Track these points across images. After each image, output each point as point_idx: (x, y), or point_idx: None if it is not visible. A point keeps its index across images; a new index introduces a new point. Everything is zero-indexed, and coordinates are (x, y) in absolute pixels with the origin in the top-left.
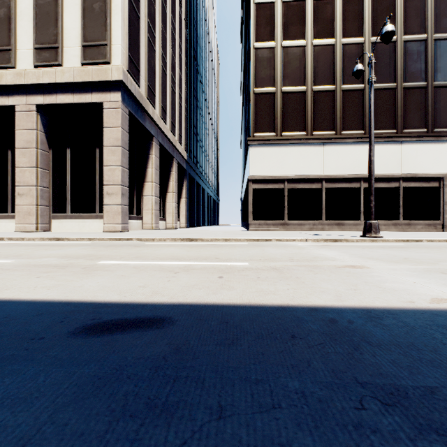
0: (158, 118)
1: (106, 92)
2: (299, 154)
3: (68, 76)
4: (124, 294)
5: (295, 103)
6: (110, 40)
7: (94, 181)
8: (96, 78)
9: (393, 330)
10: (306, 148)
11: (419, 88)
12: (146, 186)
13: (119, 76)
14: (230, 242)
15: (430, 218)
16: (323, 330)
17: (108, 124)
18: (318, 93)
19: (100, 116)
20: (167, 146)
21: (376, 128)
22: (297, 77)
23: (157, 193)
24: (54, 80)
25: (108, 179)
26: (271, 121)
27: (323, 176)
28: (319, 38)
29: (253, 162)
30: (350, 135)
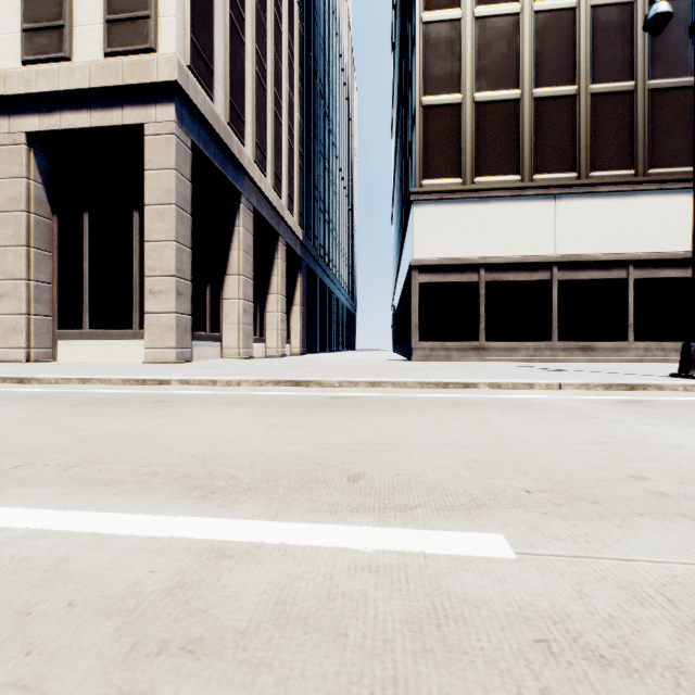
0: (249, 162)
1: (148, 105)
2: (508, 216)
3: (81, 77)
4: None
5: (499, 122)
6: (154, 8)
7: (131, 272)
8: (129, 79)
9: None
10: (520, 205)
11: None
12: (228, 282)
13: (170, 73)
14: (384, 388)
15: None
16: None
17: (152, 164)
18: (543, 102)
19: (142, 153)
20: (267, 214)
21: (658, 165)
22: (504, 73)
23: (248, 294)
24: (57, 86)
25: (152, 265)
26: (453, 156)
27: (555, 257)
28: None
29: (421, 233)
30: (608, 178)
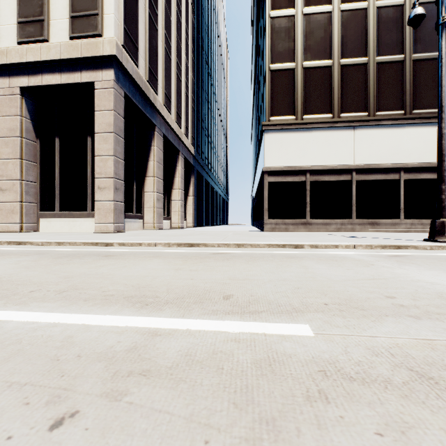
0: (160, 105)
1: (97, 70)
2: (324, 140)
3: (55, 52)
4: None
5: (318, 80)
6: (101, 8)
7: (86, 175)
8: (85, 53)
9: None
10: (332, 133)
11: None
12: (147, 182)
13: (111, 50)
14: (245, 248)
15: None
16: None
17: (100, 107)
18: (346, 68)
19: (93, 100)
20: (171, 138)
21: (419, 107)
22: (322, 50)
23: (160, 189)
24: (39, 58)
25: (100, 171)
26: (290, 102)
27: (354, 166)
28: (348, 1)
29: (269, 151)
30: (387, 116)
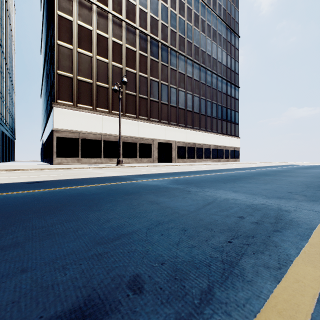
0: None
1: None
2: (89, 119)
3: None
4: (23, 181)
5: (86, 88)
6: None
7: None
8: None
9: (97, 178)
10: (92, 116)
11: (145, 98)
12: None
13: None
14: (45, 170)
15: (149, 157)
16: (84, 179)
17: None
18: (99, 87)
19: None
20: None
21: (128, 113)
22: (87, 74)
23: None
24: None
25: None
26: (70, 95)
27: (102, 133)
28: (100, 56)
29: (57, 119)
30: (116, 113)
